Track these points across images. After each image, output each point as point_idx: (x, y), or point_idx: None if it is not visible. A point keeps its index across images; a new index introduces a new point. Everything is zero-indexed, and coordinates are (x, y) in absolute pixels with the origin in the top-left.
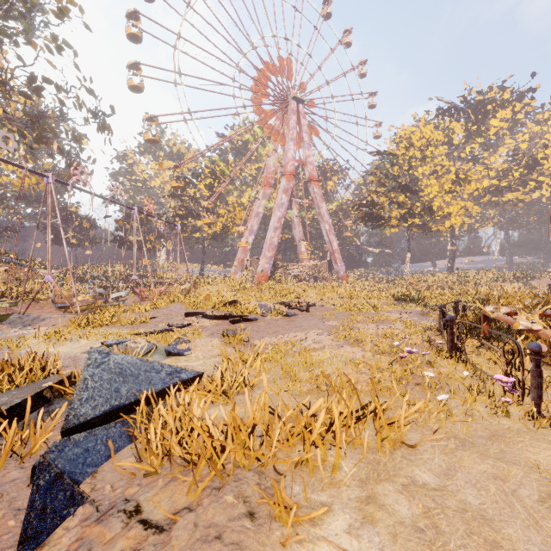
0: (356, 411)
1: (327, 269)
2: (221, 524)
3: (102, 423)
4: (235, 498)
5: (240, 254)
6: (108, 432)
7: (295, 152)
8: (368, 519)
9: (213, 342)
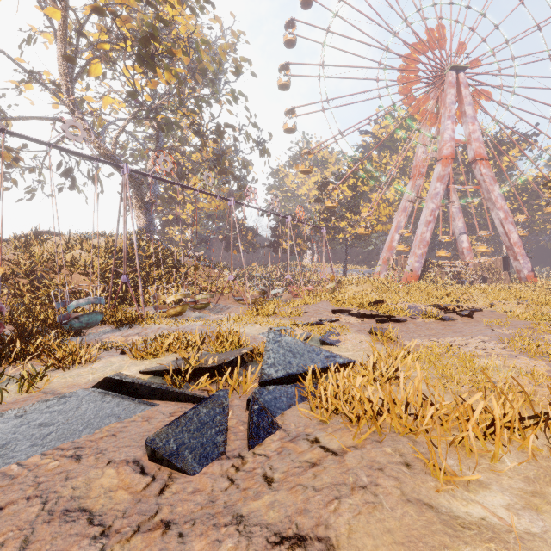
0: (527, 417)
1: (501, 267)
2: (382, 463)
3: (281, 383)
4: (392, 451)
5: (385, 253)
6: (287, 390)
7: (454, 131)
8: (532, 507)
9: (360, 337)
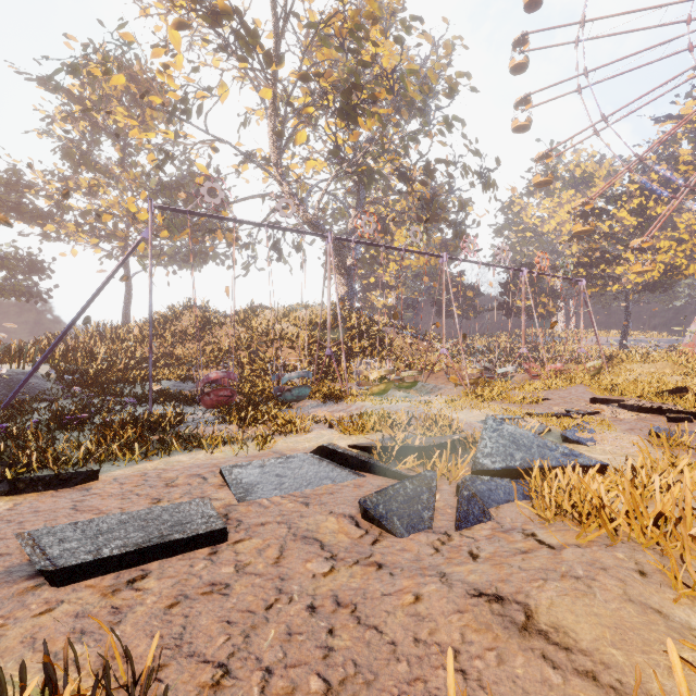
0: None
1: None
2: (607, 564)
3: (499, 477)
4: (626, 558)
5: None
6: (505, 484)
7: None
8: None
9: (630, 438)
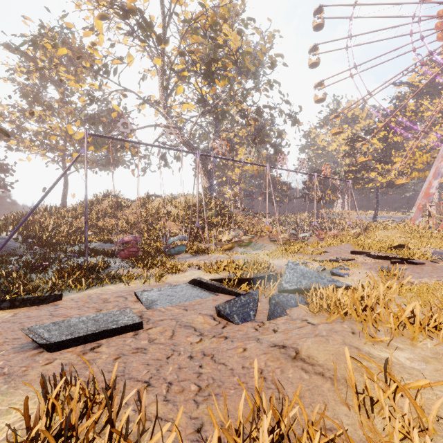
0: None
1: None
2: (338, 330)
3: (293, 294)
4: (347, 327)
5: (420, 199)
6: (296, 297)
7: None
8: (425, 361)
9: (368, 273)
